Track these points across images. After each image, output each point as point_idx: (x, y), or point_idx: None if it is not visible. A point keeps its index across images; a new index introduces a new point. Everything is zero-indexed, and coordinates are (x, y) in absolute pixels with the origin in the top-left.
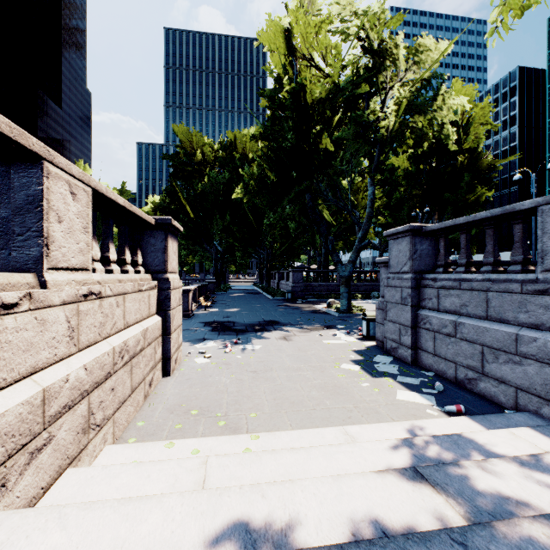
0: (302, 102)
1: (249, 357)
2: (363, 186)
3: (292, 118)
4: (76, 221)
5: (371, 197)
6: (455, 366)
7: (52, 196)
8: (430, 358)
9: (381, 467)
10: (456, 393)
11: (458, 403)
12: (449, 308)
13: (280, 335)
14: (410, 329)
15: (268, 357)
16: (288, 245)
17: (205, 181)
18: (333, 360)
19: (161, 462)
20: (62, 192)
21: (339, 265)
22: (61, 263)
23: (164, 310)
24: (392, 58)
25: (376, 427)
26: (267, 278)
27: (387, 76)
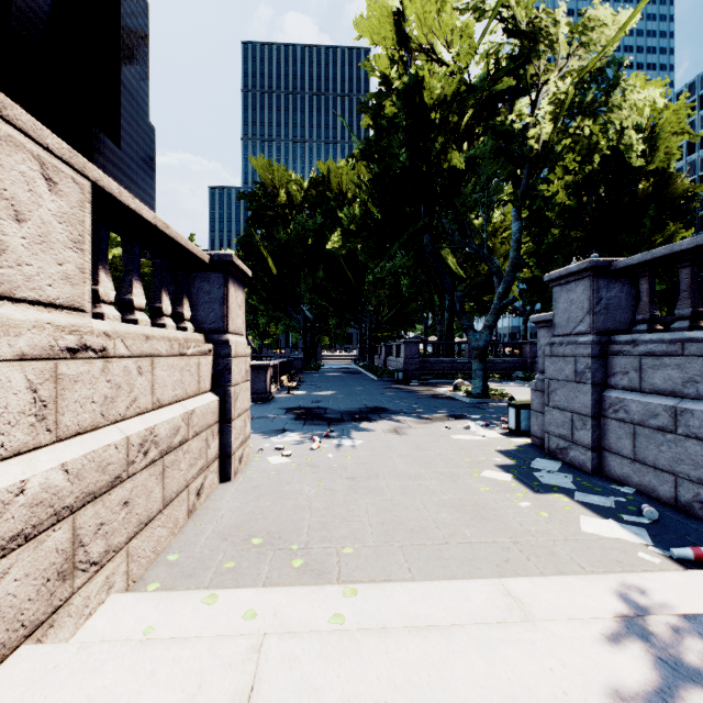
0: (420, 104)
1: (345, 456)
2: (501, 227)
3: (405, 127)
4: (55, 226)
5: (517, 236)
6: (675, 480)
7: (1, 172)
8: (627, 466)
9: (600, 686)
10: (682, 524)
11: (691, 543)
12: (662, 386)
13: (389, 427)
14: (590, 420)
15: (372, 458)
16: (398, 309)
17: (291, 228)
18: (468, 464)
19: (182, 643)
20: (24, 172)
21: (471, 331)
22: (22, 291)
23: (222, 386)
24: (546, 42)
25: (560, 584)
26: (371, 354)
27: (539, 66)
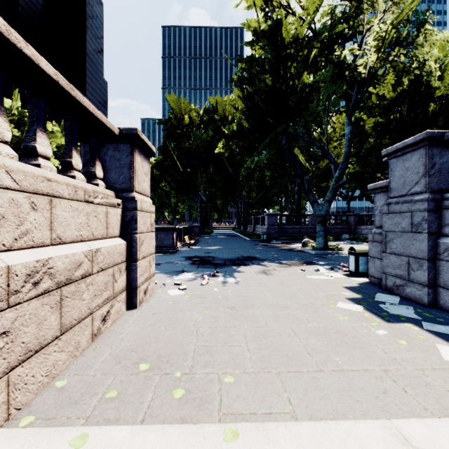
0: (280, 40)
1: (227, 290)
2: (333, 136)
3: (270, 58)
4: None
5: (349, 136)
6: None
7: None
8: None
9: None
10: None
11: None
12: None
13: (259, 269)
14: (427, 262)
15: (248, 292)
16: (263, 194)
17: (192, 141)
18: (324, 297)
19: None
20: None
21: (316, 204)
22: None
23: (129, 233)
24: (369, 0)
25: None
26: (244, 223)
27: (363, 18)
